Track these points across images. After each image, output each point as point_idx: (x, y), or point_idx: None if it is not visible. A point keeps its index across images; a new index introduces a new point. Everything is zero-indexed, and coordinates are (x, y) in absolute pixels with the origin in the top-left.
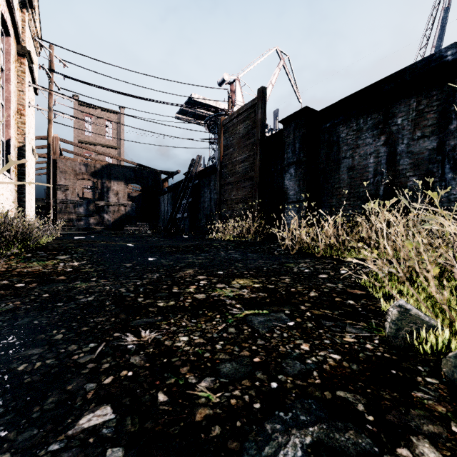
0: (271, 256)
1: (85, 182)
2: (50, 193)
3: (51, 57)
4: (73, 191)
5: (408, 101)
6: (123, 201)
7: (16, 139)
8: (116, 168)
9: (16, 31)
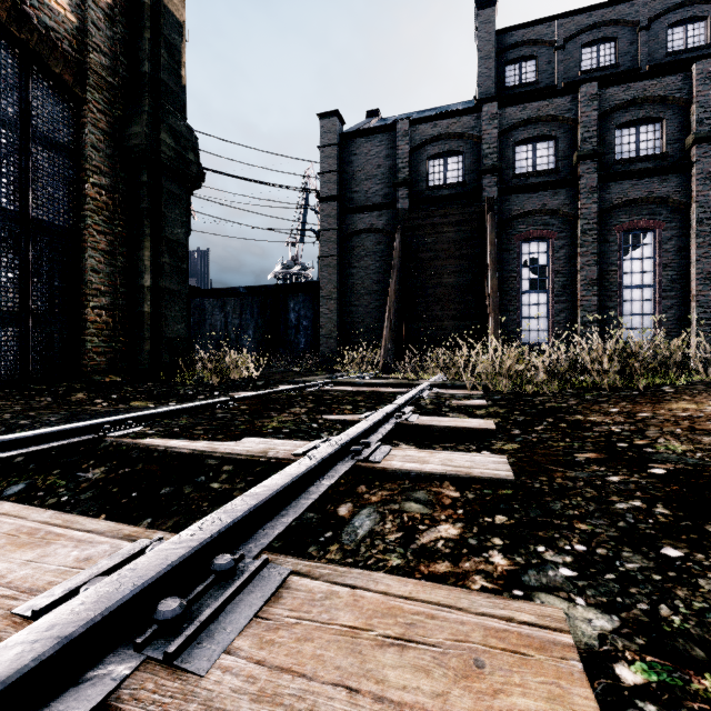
0: None
1: None
2: None
3: None
4: None
5: (231, 301)
6: None
7: None
8: None
9: None
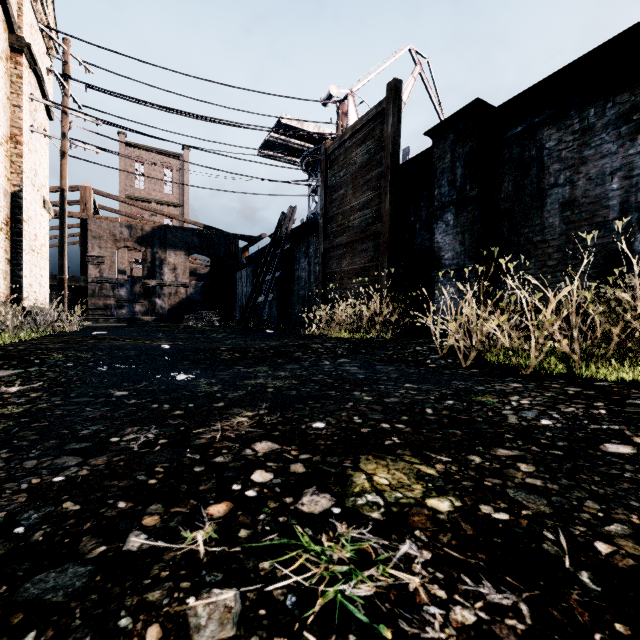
0: (425, 372)
1: (135, 254)
2: (64, 264)
3: (66, 56)
4: (112, 264)
5: None
6: (184, 280)
7: (8, 180)
8: (173, 232)
9: (7, 10)
